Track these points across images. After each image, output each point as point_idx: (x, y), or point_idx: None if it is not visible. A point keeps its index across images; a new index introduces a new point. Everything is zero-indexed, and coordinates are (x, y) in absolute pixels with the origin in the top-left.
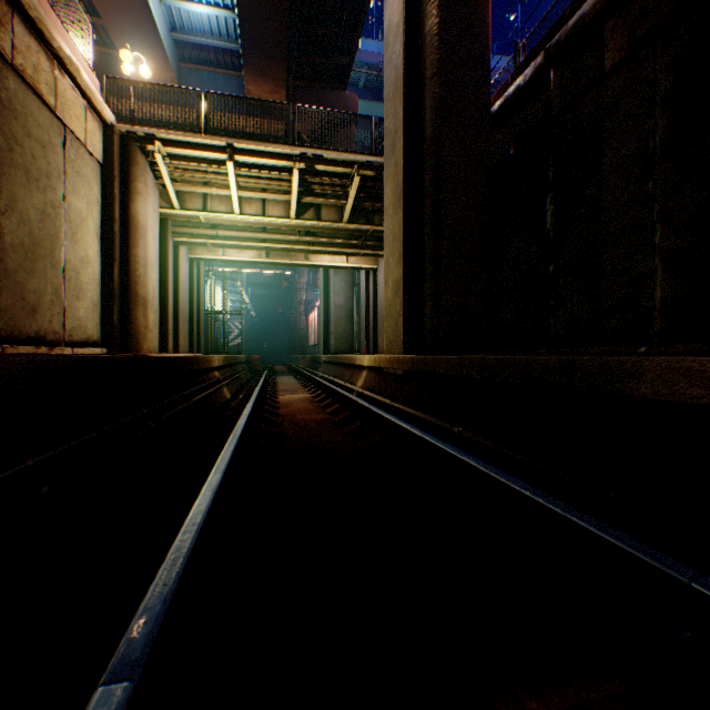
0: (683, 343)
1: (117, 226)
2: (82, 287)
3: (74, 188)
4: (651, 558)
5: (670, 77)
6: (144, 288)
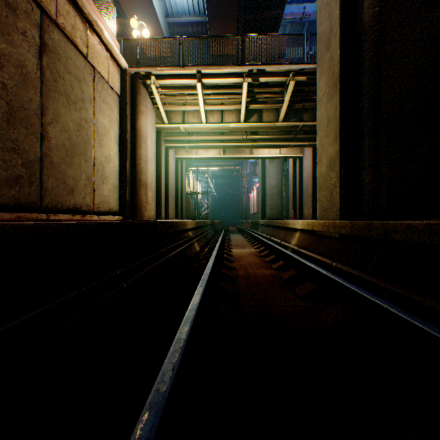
0: None
1: (128, 136)
2: (106, 176)
3: (100, 110)
4: None
5: None
6: (145, 176)
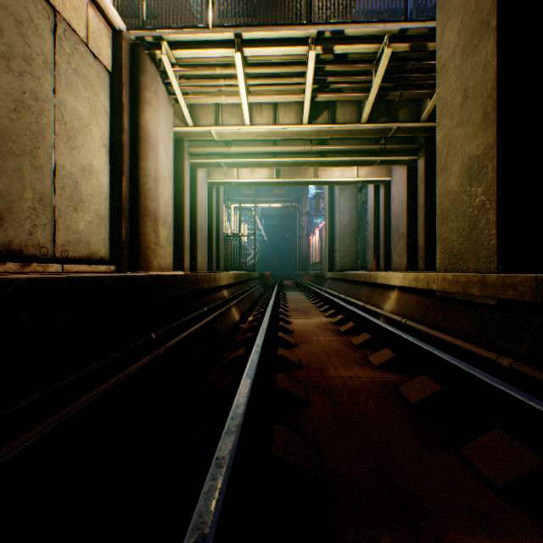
0: None
1: (124, 137)
2: (82, 198)
3: (70, 85)
4: None
5: None
6: (154, 203)
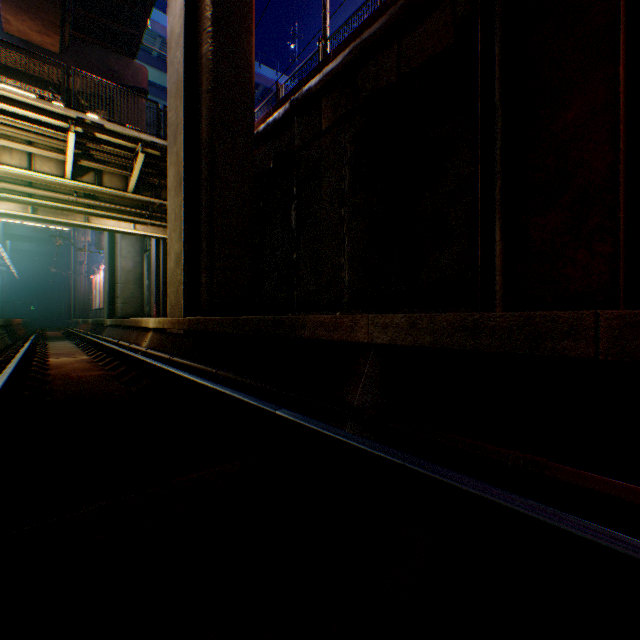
0: (357, 309)
1: None
2: None
3: None
4: (268, 407)
5: (352, 148)
6: None
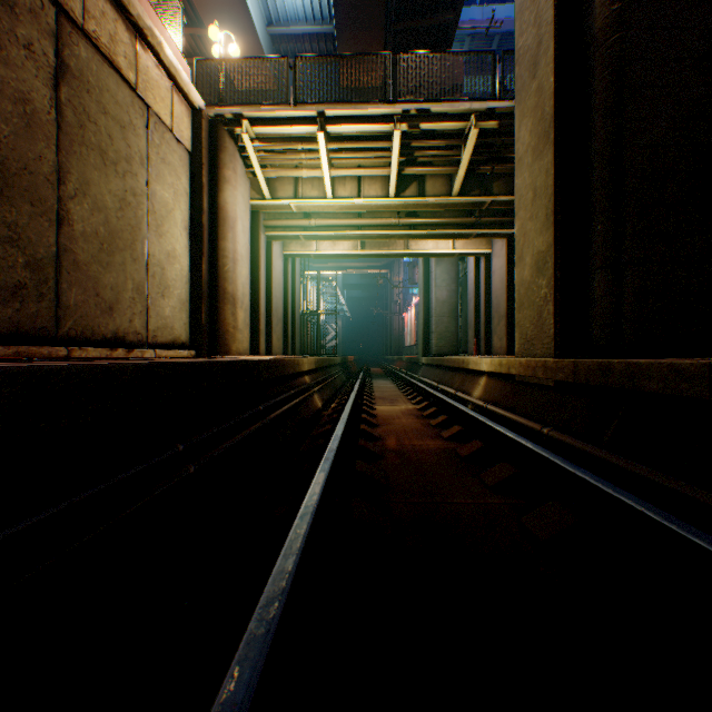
0: None
1: (204, 218)
2: (168, 284)
3: (159, 175)
4: None
5: None
6: (232, 285)
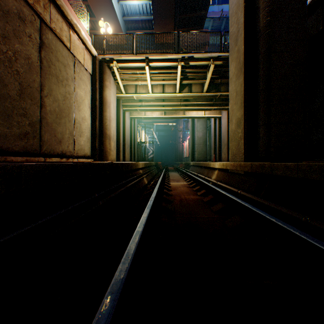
0: None
1: (97, 103)
2: (82, 131)
3: (79, 85)
4: None
5: None
6: (109, 131)
